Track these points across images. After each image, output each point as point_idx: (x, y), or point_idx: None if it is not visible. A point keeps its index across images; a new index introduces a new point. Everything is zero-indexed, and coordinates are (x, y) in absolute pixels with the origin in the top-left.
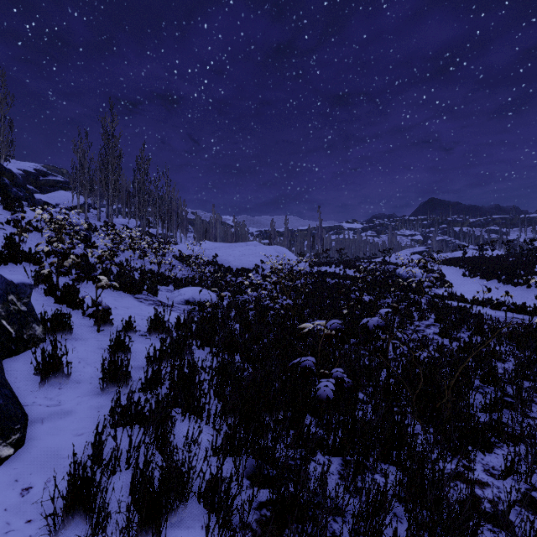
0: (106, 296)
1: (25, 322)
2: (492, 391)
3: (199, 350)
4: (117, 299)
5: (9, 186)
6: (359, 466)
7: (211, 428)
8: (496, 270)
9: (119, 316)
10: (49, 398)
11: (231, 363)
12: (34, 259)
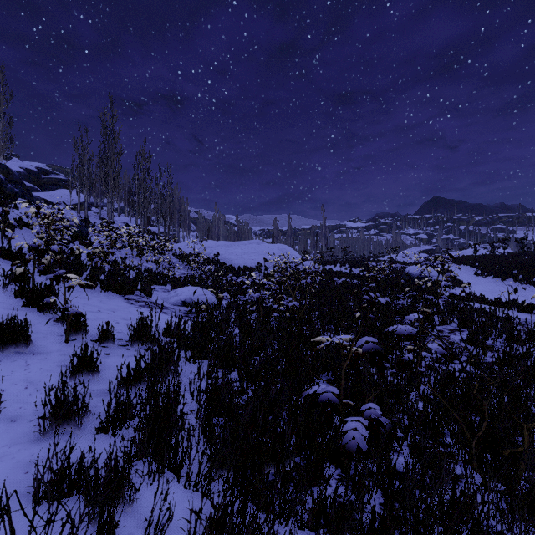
0: (91, 297)
1: None
2: None
3: (189, 364)
4: (103, 300)
5: (4, 182)
6: None
7: (192, 493)
8: (511, 269)
9: (100, 321)
10: None
11: (225, 388)
12: (14, 256)
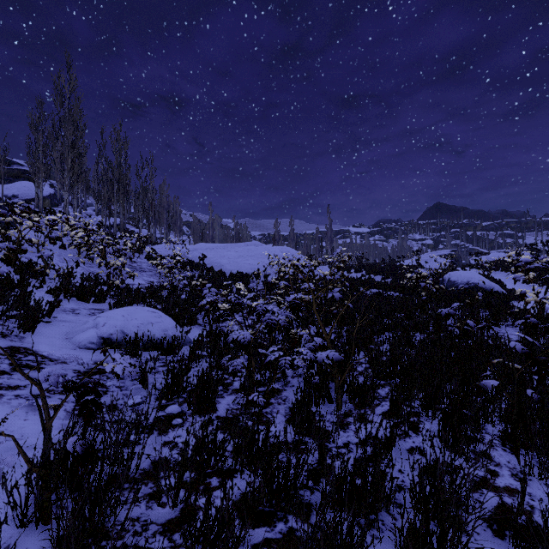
0: None
1: None
2: None
3: None
4: None
5: None
6: None
7: None
8: None
9: None
10: None
11: None
12: None
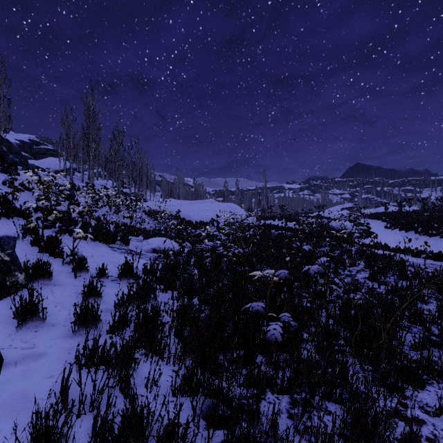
0: (84, 246)
1: (8, 271)
2: (418, 330)
3: (162, 293)
4: (93, 248)
5: (7, 153)
6: (306, 405)
7: (171, 368)
8: (413, 223)
9: (95, 263)
10: (25, 341)
11: (189, 307)
12: (24, 214)
